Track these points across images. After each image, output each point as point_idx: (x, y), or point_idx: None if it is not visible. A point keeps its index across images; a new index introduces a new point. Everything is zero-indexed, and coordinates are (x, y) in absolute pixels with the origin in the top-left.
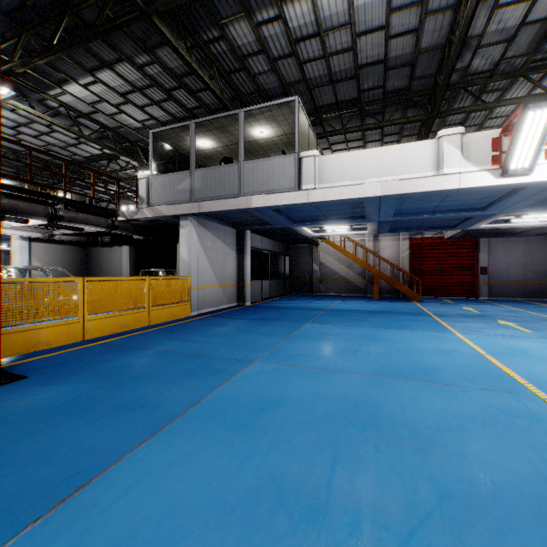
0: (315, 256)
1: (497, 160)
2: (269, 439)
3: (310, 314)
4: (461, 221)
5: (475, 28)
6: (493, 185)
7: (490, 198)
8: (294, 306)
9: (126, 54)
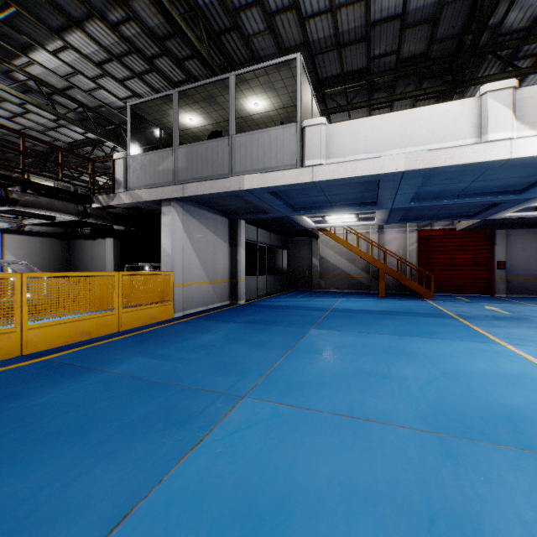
0: (315, 250)
1: None
2: None
3: (313, 315)
4: (483, 209)
5: None
6: None
7: (534, 176)
8: (293, 305)
9: (95, 8)
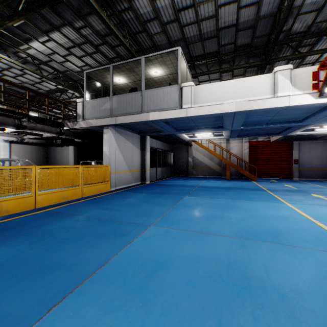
0: (190, 153)
1: (315, 86)
2: (160, 304)
3: (187, 189)
4: (283, 130)
5: (297, 1)
6: (312, 104)
7: (306, 114)
8: (177, 184)
9: (68, 20)
